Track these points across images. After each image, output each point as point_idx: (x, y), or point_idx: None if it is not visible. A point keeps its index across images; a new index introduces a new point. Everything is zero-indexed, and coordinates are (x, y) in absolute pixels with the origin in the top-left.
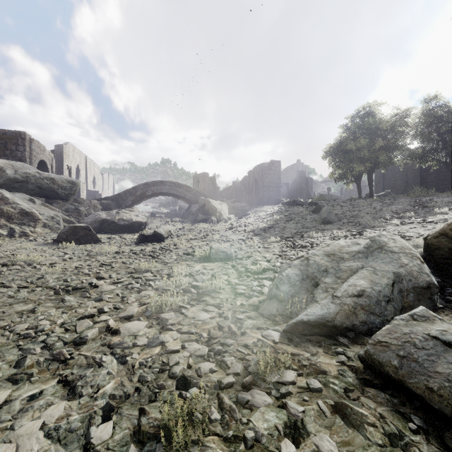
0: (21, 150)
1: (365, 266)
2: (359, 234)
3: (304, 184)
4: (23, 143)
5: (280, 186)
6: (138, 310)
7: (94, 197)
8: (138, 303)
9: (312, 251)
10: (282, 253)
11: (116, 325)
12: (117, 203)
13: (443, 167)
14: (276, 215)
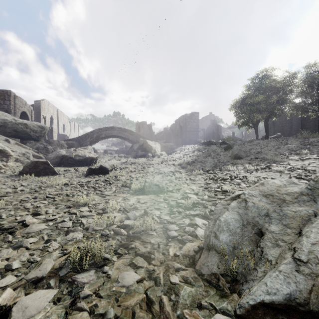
0: (7, 104)
1: (318, 213)
2: (267, 168)
3: (216, 129)
4: (9, 98)
5: (198, 131)
6: (55, 264)
7: (63, 139)
8: (60, 251)
9: (248, 191)
10: (207, 186)
11: (14, 296)
12: (79, 143)
13: (318, 117)
14: (196, 152)
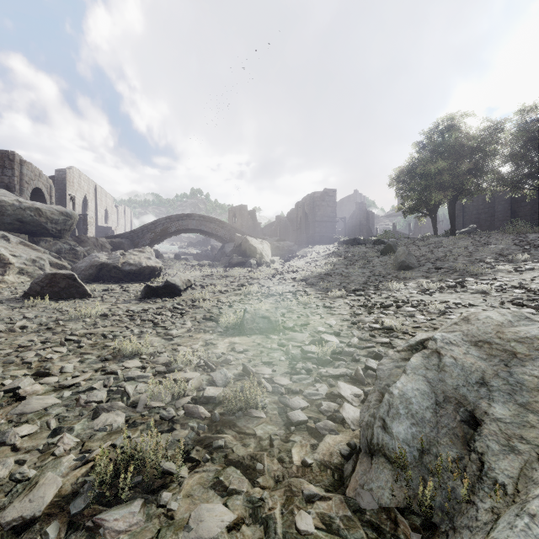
0: (9, 175)
1: None
2: (459, 286)
3: (365, 219)
4: (11, 165)
5: (335, 221)
6: (65, 484)
7: (105, 234)
8: (78, 454)
9: (442, 335)
10: (356, 319)
11: None
12: (132, 241)
13: None
14: (333, 257)
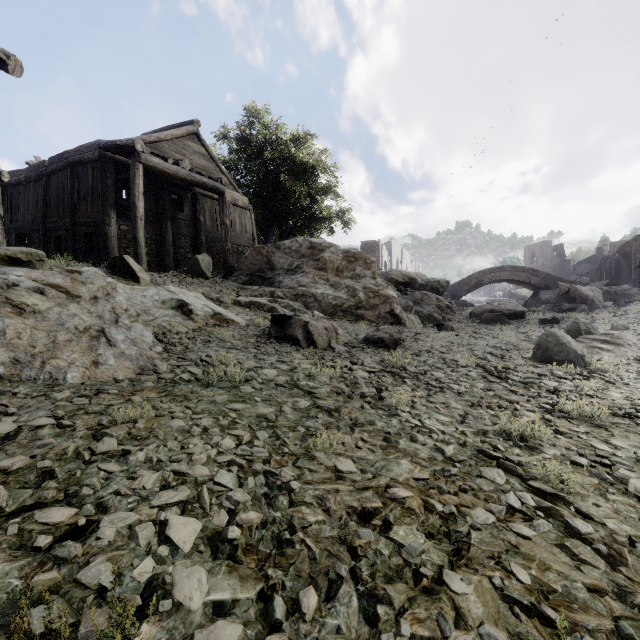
0: (377, 255)
1: None
2: None
3: None
4: (378, 249)
5: None
6: None
7: None
8: None
9: None
10: None
11: None
12: (451, 294)
13: None
14: None
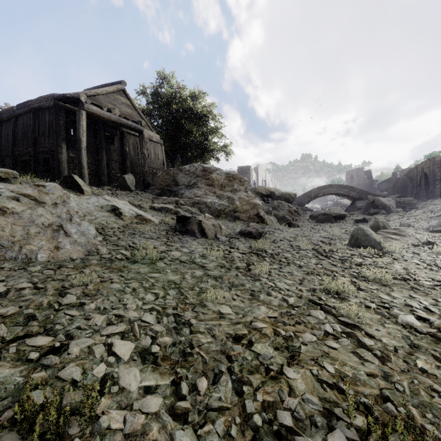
0: (248, 176)
1: None
2: None
3: None
4: (249, 172)
5: None
6: None
7: None
8: None
9: None
10: None
11: None
12: (298, 202)
13: None
14: None
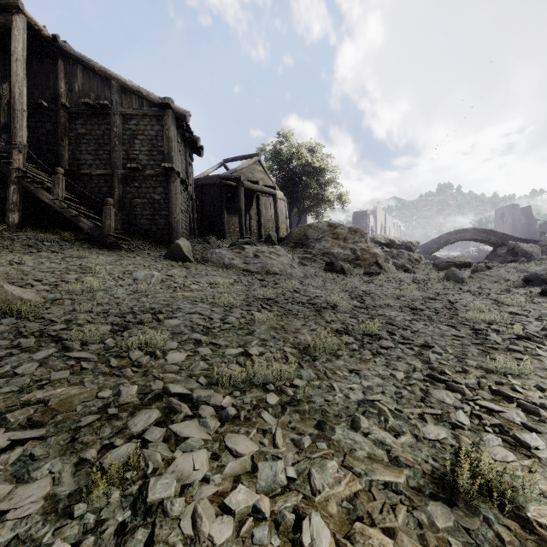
0: (365, 222)
1: None
2: None
3: None
4: (366, 217)
5: None
6: None
7: None
8: None
9: None
10: None
11: None
12: (424, 250)
13: None
14: None
